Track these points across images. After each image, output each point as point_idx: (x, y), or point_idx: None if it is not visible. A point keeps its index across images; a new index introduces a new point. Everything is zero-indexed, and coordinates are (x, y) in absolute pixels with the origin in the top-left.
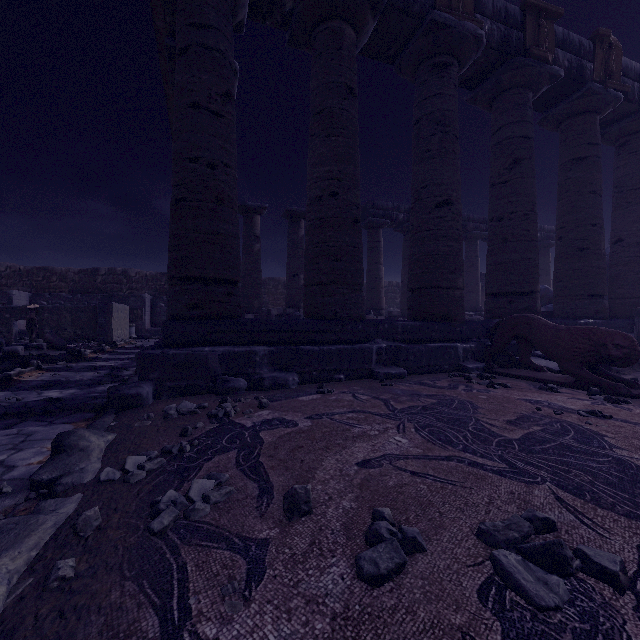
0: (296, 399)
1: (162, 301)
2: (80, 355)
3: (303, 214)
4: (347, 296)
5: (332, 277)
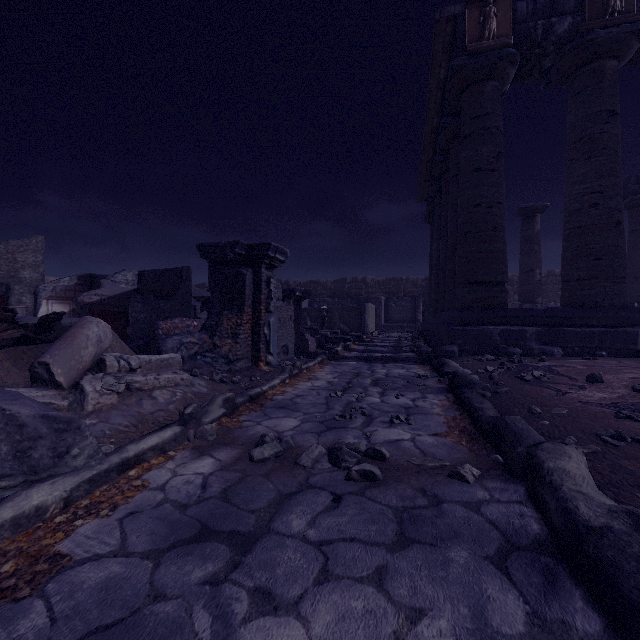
0: (566, 360)
1: (392, 301)
2: (362, 339)
3: (539, 208)
4: (608, 288)
5: (592, 273)
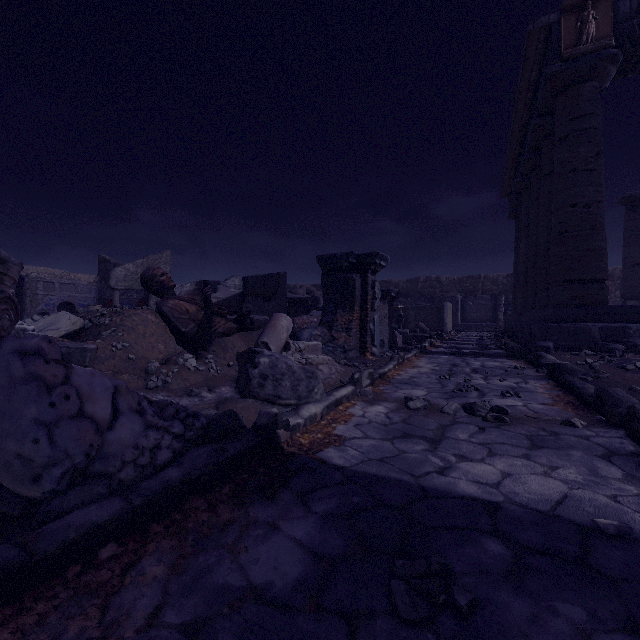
0: None
1: (470, 300)
2: (442, 337)
3: None
4: None
5: None
